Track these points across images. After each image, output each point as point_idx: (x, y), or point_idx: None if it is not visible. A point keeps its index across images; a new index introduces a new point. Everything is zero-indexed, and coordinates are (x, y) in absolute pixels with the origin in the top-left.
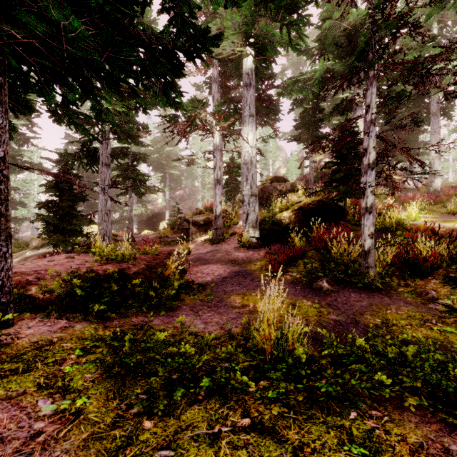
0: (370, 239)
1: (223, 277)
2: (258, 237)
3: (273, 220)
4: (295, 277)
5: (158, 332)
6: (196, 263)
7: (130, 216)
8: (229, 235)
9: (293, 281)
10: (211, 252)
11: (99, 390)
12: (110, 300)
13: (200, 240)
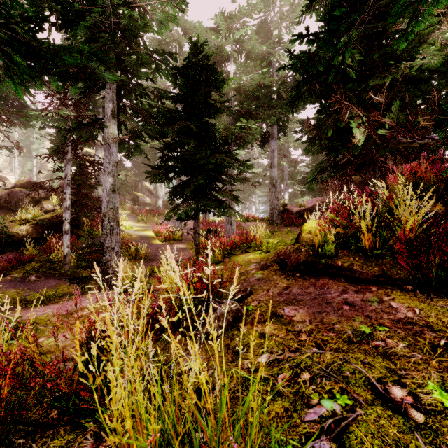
0: (67, 248)
1: None
2: None
3: (7, 233)
4: (15, 277)
5: None
6: None
7: None
8: None
9: (11, 280)
10: None
11: None
12: None
13: None
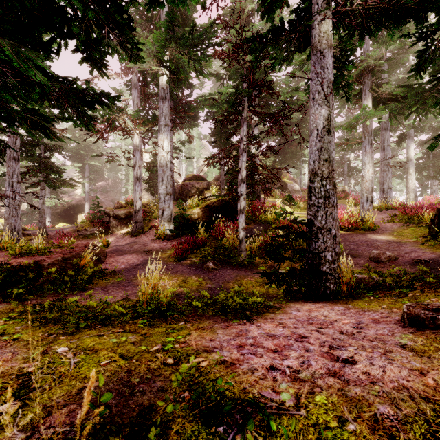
0: (243, 231)
1: (136, 264)
2: (171, 230)
3: (184, 216)
4: (193, 261)
5: (71, 297)
6: (113, 254)
7: (42, 209)
8: (149, 228)
9: (191, 264)
10: (129, 244)
11: (28, 330)
12: (27, 285)
13: (120, 233)
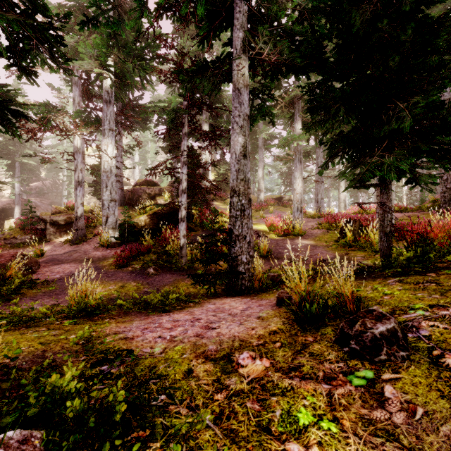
0: (183, 238)
1: (73, 273)
2: (116, 237)
3: (129, 223)
4: (135, 268)
5: None
6: (48, 264)
7: None
8: (93, 236)
9: (132, 271)
10: (68, 253)
11: None
12: None
13: (59, 241)
